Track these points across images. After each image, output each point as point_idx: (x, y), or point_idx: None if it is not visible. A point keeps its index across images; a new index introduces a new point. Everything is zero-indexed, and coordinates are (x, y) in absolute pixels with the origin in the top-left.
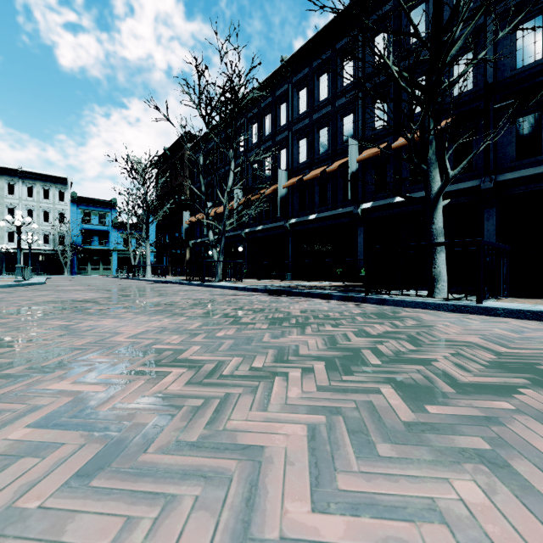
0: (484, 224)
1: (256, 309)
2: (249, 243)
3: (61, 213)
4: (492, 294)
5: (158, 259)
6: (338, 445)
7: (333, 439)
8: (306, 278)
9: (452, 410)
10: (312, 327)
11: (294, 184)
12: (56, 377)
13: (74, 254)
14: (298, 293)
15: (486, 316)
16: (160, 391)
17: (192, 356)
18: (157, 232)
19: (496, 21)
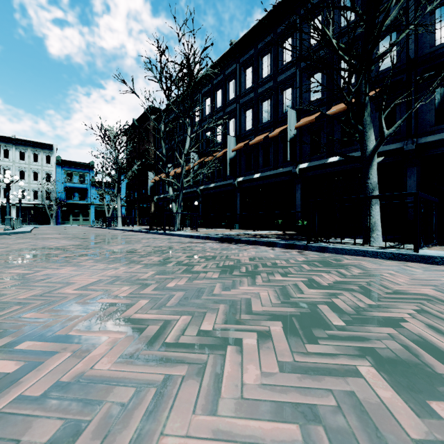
0: (406, 181)
1: (208, 256)
2: (203, 198)
3: (48, 173)
4: (425, 243)
5: (128, 211)
6: None
7: None
8: (252, 228)
9: None
10: (262, 276)
11: (242, 148)
12: None
13: (58, 207)
14: (245, 241)
15: (424, 263)
16: (84, 371)
17: (136, 314)
18: (127, 189)
19: None
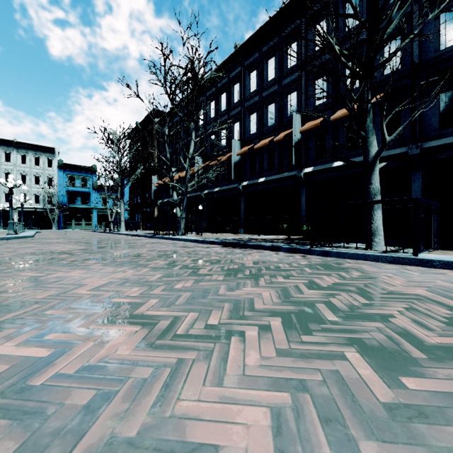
0: (411, 185)
1: (213, 260)
2: (207, 203)
3: (50, 177)
4: (425, 247)
5: (131, 216)
6: (311, 442)
7: (304, 431)
8: (256, 232)
9: (433, 384)
10: (265, 278)
11: (246, 152)
12: (2, 338)
13: (60, 211)
14: (250, 245)
15: (423, 267)
16: (108, 356)
17: (148, 311)
18: (130, 193)
19: (427, 4)
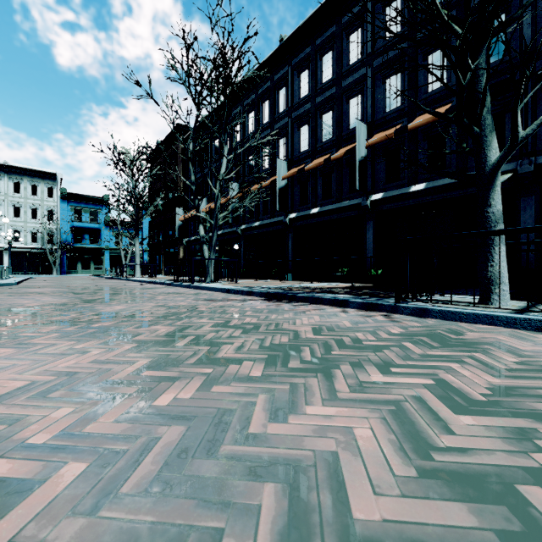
0: (519, 215)
1: (248, 325)
2: (245, 241)
3: (50, 210)
4: None
5: (151, 258)
6: None
7: None
8: (308, 278)
9: None
10: (344, 371)
11: (295, 174)
12: None
13: (63, 252)
14: (303, 297)
15: None
16: None
17: None
18: (150, 229)
19: None
